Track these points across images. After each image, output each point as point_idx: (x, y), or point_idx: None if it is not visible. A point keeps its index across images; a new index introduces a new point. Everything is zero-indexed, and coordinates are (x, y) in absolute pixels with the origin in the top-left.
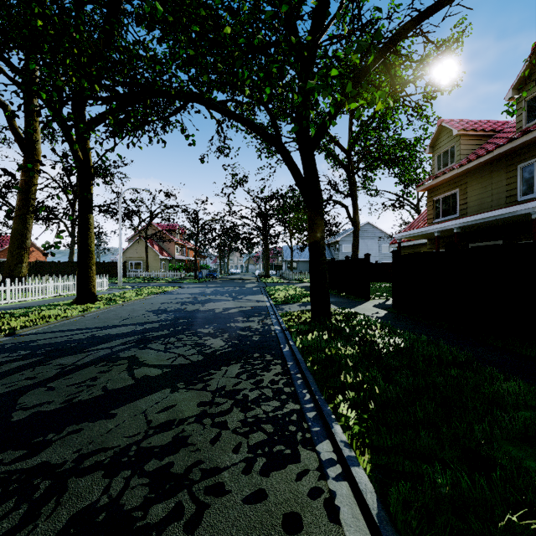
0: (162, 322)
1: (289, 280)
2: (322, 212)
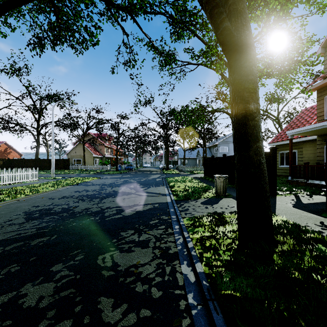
0: None
1: (183, 172)
2: (256, 71)
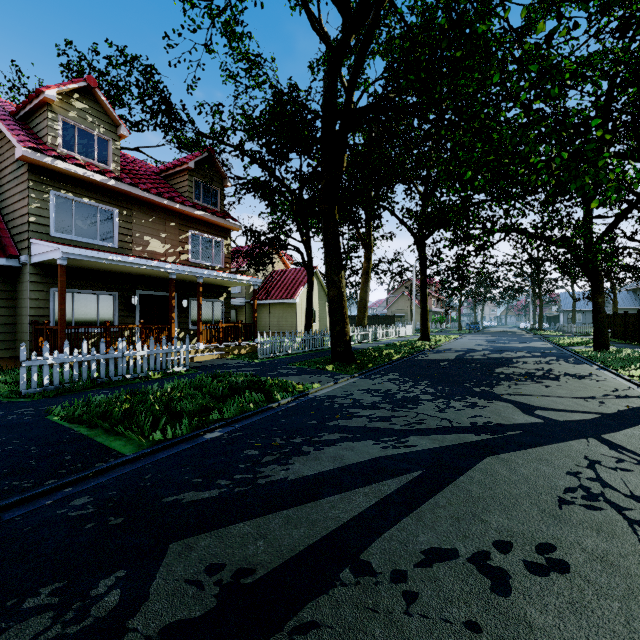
0: (493, 348)
1: (571, 334)
2: (602, 286)
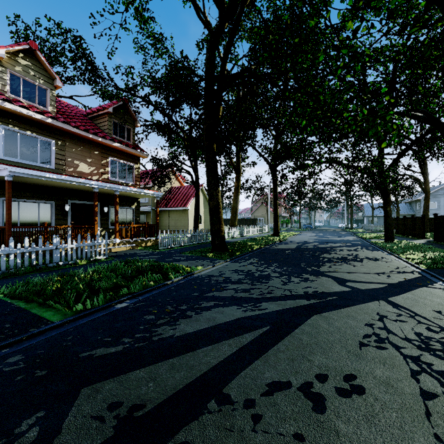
0: (321, 241)
1: (370, 231)
2: (390, 199)
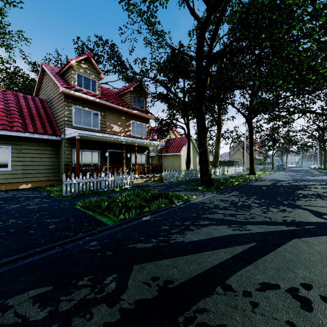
0: (294, 179)
1: None
2: None
